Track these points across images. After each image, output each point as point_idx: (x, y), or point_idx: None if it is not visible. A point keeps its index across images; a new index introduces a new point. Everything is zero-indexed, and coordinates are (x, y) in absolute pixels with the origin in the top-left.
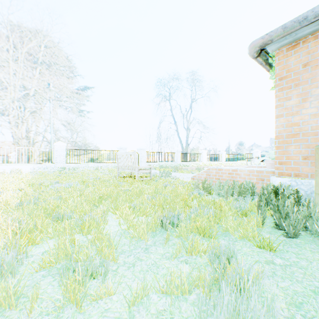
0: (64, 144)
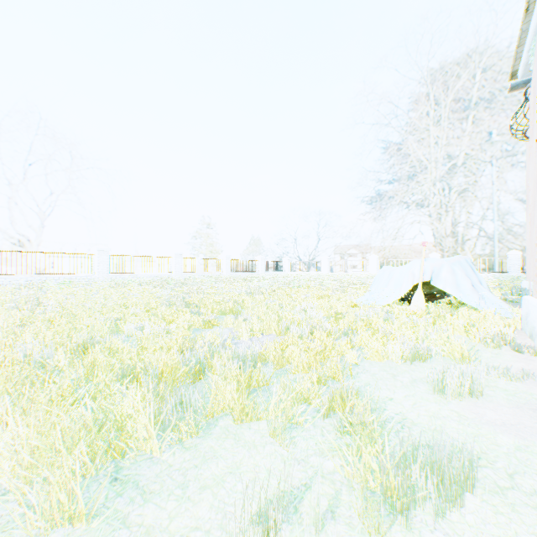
0: (517, 253)
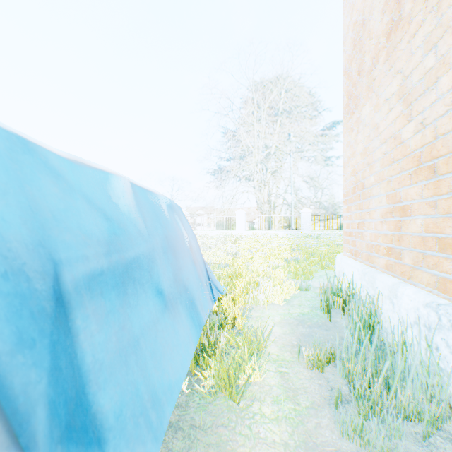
0: (309, 210)
